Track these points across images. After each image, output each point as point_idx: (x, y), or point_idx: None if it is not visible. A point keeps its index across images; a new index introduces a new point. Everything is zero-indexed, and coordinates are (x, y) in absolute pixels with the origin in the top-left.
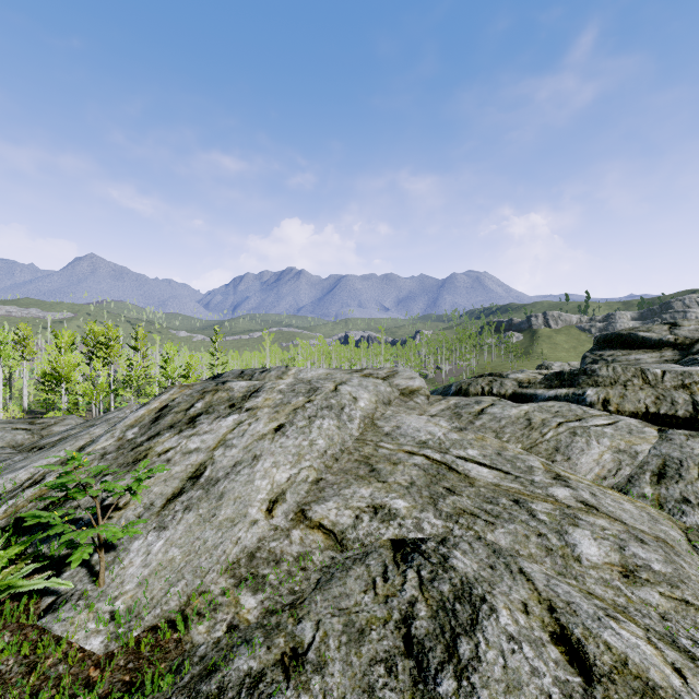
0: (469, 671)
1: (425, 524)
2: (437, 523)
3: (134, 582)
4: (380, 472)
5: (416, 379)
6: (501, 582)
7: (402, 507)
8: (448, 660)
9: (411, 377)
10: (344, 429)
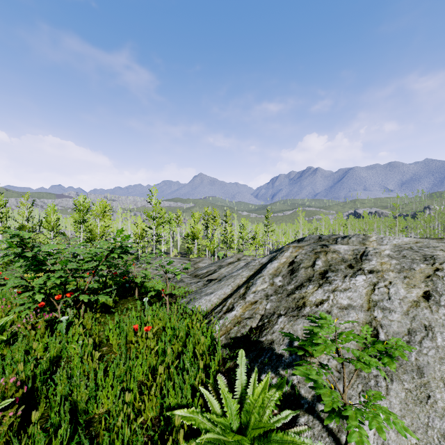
0: None
1: None
2: None
3: None
4: None
5: None
6: None
7: None
8: None
9: None
10: None
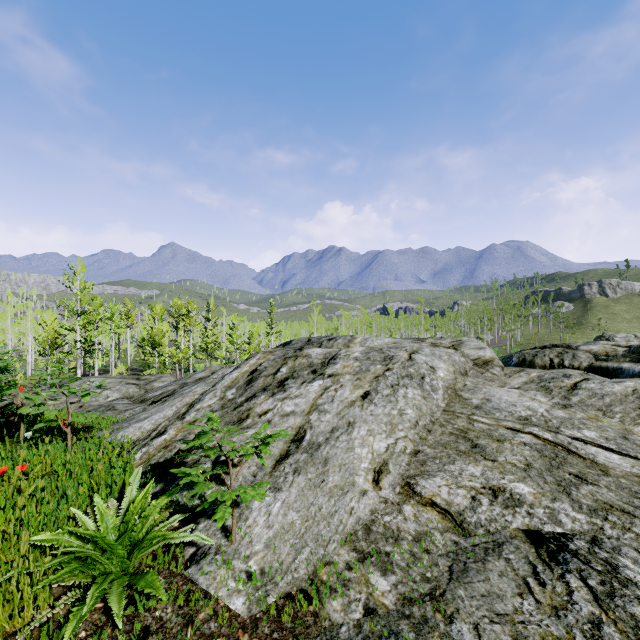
0: None
1: (562, 517)
2: (578, 517)
3: (262, 543)
4: (484, 449)
5: (486, 349)
6: None
7: (526, 492)
8: None
9: (479, 347)
10: (430, 400)
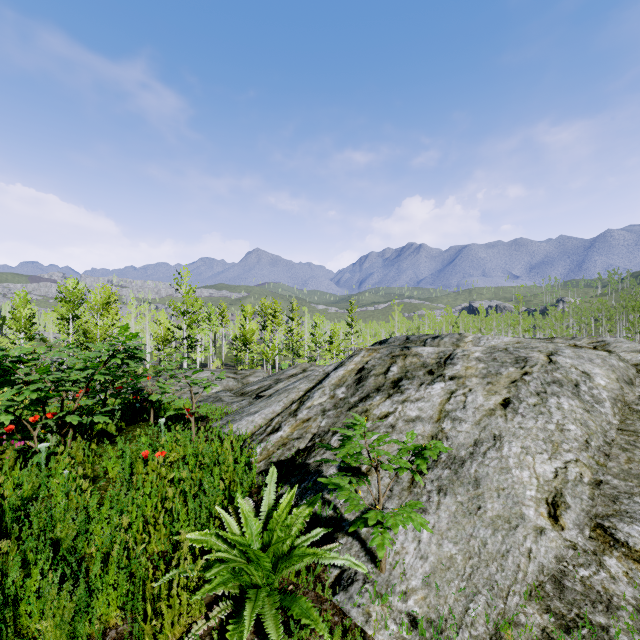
0: None
1: None
2: None
3: (418, 578)
4: None
5: None
6: None
7: None
8: None
9: (636, 349)
10: (596, 414)
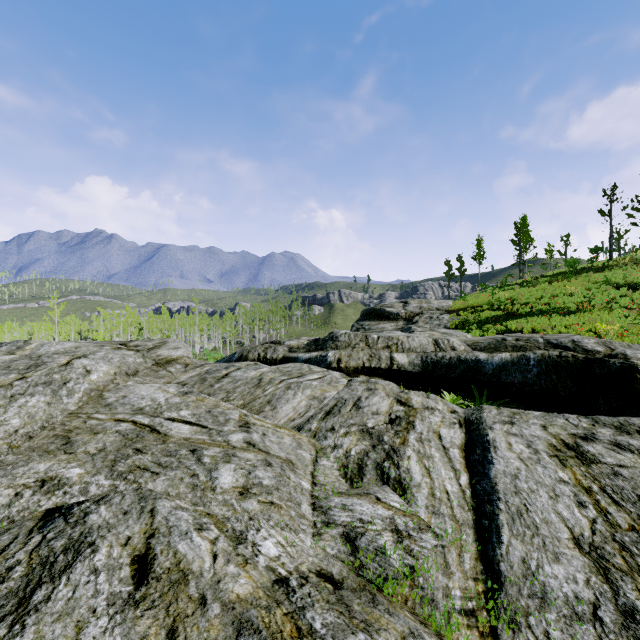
0: (29, 614)
1: (92, 487)
2: (105, 484)
3: None
4: (74, 444)
5: (180, 349)
6: (123, 524)
7: (75, 475)
8: (14, 611)
9: (176, 347)
10: (56, 405)
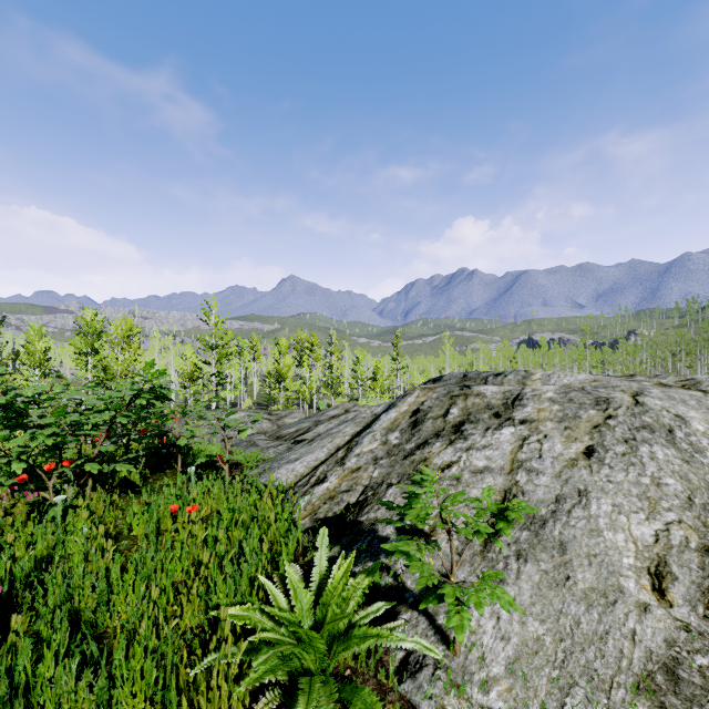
0: None
1: None
2: None
3: (500, 664)
4: None
5: None
6: None
7: None
8: None
9: None
10: (697, 465)
